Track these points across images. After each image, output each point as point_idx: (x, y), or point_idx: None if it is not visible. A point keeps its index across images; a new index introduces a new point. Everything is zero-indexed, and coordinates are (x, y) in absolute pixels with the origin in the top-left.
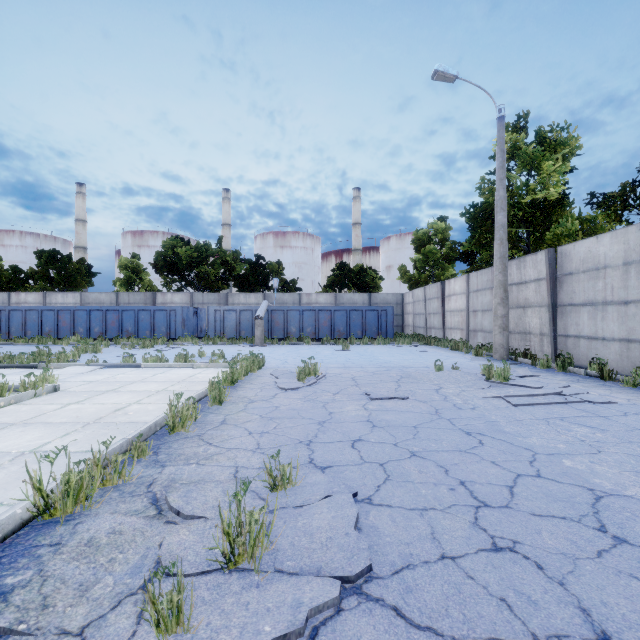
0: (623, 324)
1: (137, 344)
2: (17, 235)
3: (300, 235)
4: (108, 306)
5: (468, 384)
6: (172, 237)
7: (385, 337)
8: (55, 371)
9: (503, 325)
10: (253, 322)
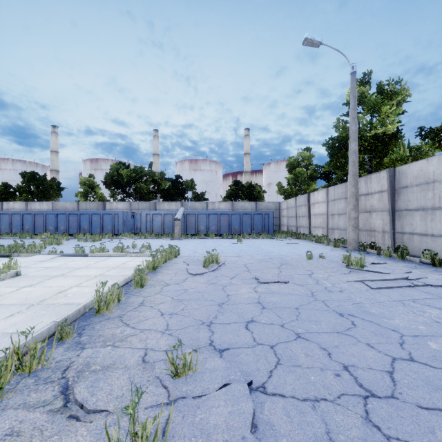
0: None
1: (90, 238)
2: (10, 162)
3: (207, 162)
4: (70, 211)
5: (333, 270)
6: (117, 162)
7: (267, 233)
8: (23, 259)
9: (355, 225)
10: (173, 222)
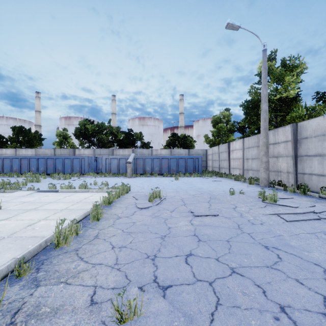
0: None
1: (63, 177)
2: (5, 119)
3: (152, 119)
4: (48, 156)
5: (252, 204)
6: (84, 119)
7: (197, 173)
8: (7, 194)
9: (266, 167)
10: (126, 165)
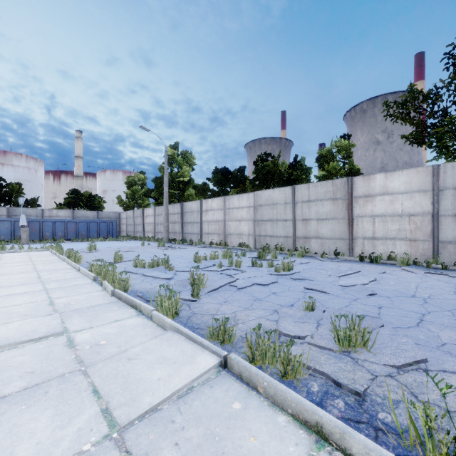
0: (197, 229)
1: None
2: None
3: (23, 157)
4: None
5: (153, 248)
6: None
7: (112, 237)
8: None
9: (167, 230)
10: (12, 229)
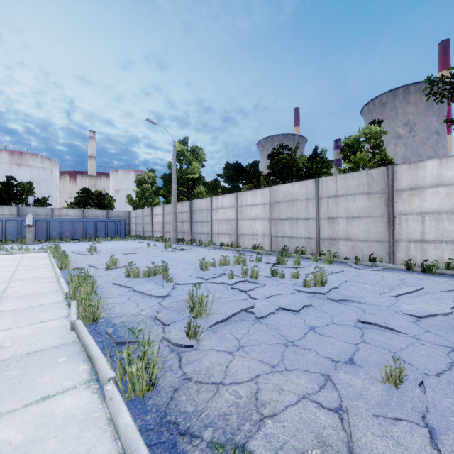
0: (207, 228)
1: None
2: None
3: (39, 157)
4: None
5: (158, 249)
6: None
7: (120, 237)
8: None
9: (175, 229)
10: (19, 229)
